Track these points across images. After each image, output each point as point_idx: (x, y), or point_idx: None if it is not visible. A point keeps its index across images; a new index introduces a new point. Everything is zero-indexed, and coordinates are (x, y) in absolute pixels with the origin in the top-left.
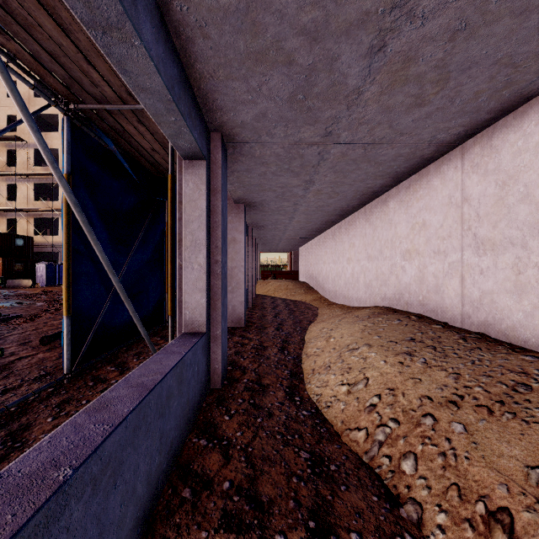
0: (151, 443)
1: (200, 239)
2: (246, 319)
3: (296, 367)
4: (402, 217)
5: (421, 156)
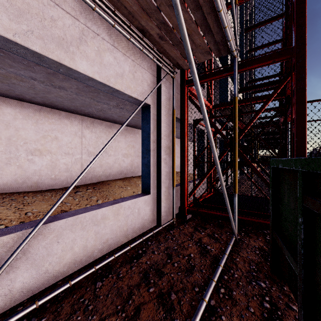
0: None
1: None
2: None
3: None
4: None
5: None
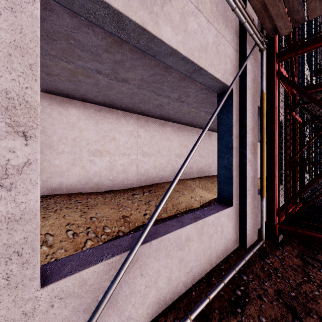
0: None
1: None
2: None
3: None
4: None
5: None
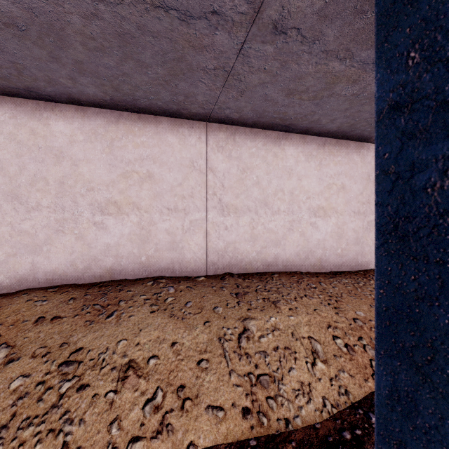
0: None
1: None
2: None
3: None
4: (99, 156)
5: (185, 108)
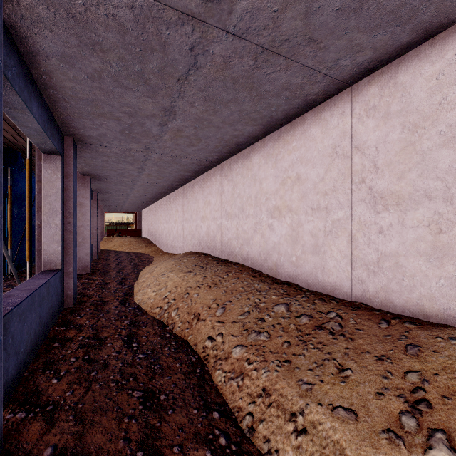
0: (36, 317)
1: (56, 208)
2: (91, 268)
3: (129, 290)
4: (201, 196)
5: (205, 165)
